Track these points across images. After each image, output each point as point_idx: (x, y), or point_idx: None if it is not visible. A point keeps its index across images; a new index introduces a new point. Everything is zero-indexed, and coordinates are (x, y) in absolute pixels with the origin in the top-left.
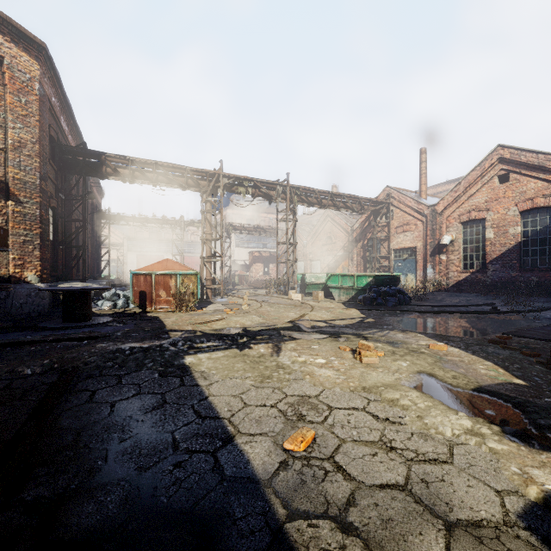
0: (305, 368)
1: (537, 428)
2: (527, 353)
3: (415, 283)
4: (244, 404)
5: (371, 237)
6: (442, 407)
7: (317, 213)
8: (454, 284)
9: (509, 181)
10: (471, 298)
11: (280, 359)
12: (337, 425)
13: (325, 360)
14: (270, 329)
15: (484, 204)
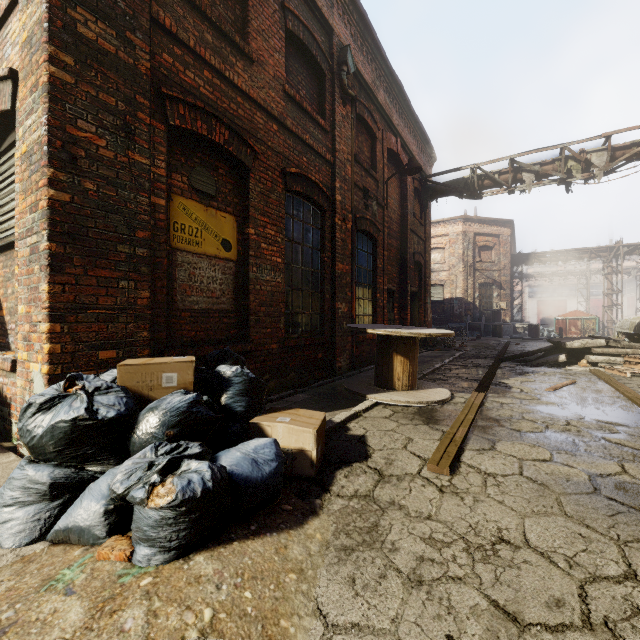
0: None
1: None
2: None
3: None
4: None
5: None
6: None
7: None
8: None
9: None
10: None
11: None
12: None
13: None
14: None
15: None
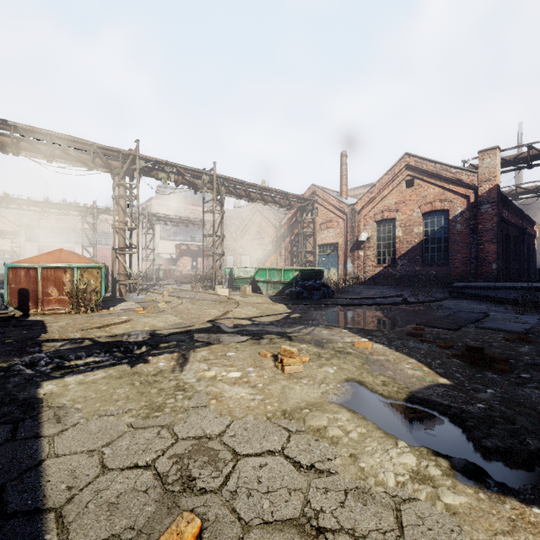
0: (212, 389)
1: (485, 454)
2: (442, 345)
3: (337, 277)
4: (102, 468)
5: (298, 232)
6: (377, 434)
7: (247, 208)
8: (370, 277)
9: (414, 186)
10: (384, 290)
11: (183, 375)
12: (242, 492)
13: (240, 373)
14: (184, 331)
15: (394, 205)
